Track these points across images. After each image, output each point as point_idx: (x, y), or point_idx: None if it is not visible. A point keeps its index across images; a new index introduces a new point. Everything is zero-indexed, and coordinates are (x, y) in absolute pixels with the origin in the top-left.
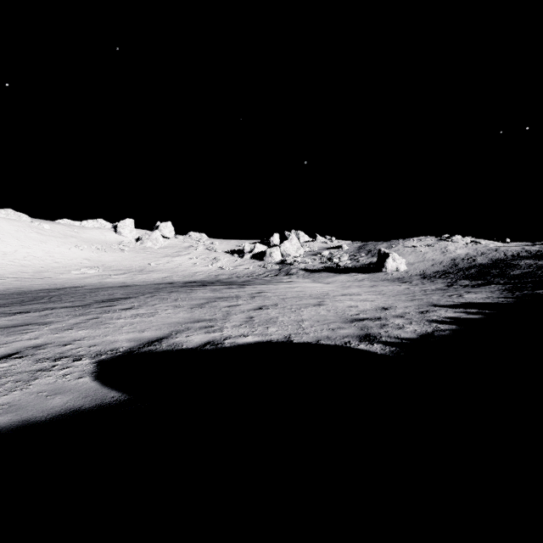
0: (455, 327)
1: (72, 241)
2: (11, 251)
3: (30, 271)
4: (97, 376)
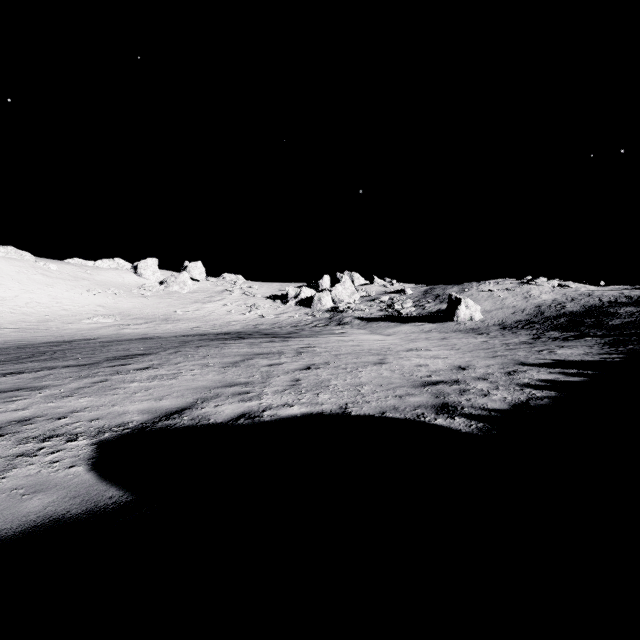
0: (554, 393)
1: (84, 284)
2: (11, 296)
3: (33, 321)
4: (94, 464)
